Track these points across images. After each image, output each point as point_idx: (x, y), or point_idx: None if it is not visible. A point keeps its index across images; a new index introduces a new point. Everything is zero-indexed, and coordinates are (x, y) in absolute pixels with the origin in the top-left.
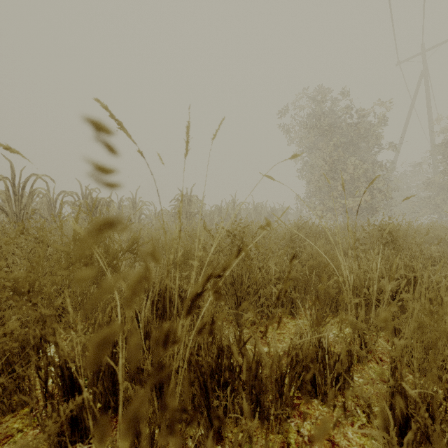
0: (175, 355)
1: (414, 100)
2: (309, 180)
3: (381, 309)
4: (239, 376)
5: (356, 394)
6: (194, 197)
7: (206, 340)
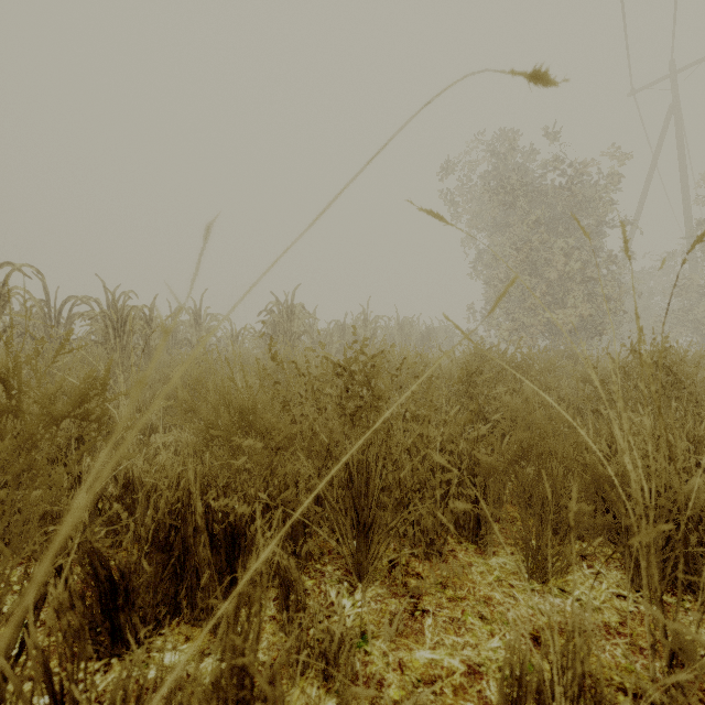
0: None
1: (657, 152)
2: (488, 281)
3: None
4: None
5: None
6: (298, 306)
7: None
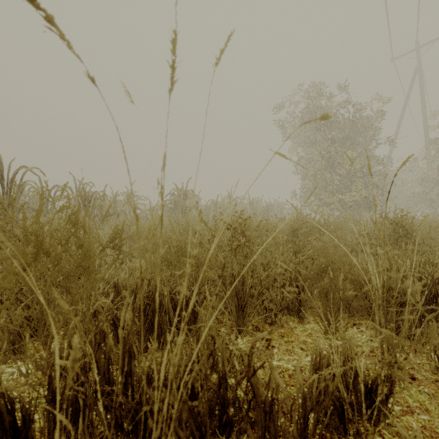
0: (154, 417)
1: (408, 96)
2: (304, 176)
3: (432, 323)
4: (247, 414)
5: (395, 430)
6: (189, 191)
7: (204, 371)
